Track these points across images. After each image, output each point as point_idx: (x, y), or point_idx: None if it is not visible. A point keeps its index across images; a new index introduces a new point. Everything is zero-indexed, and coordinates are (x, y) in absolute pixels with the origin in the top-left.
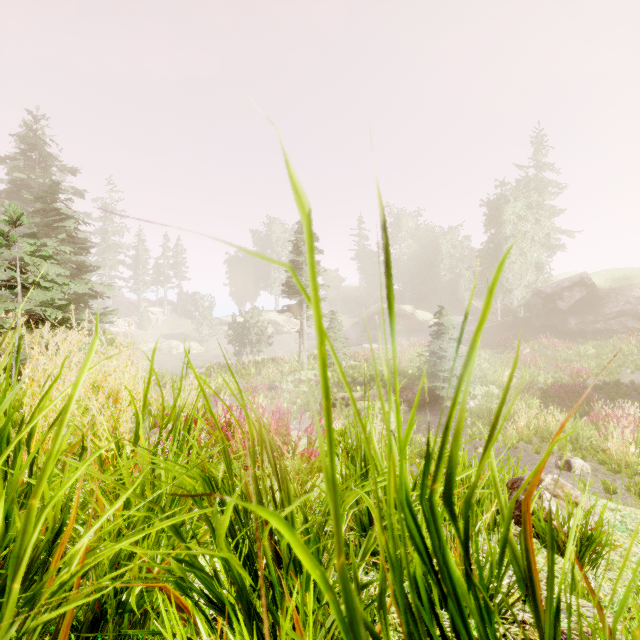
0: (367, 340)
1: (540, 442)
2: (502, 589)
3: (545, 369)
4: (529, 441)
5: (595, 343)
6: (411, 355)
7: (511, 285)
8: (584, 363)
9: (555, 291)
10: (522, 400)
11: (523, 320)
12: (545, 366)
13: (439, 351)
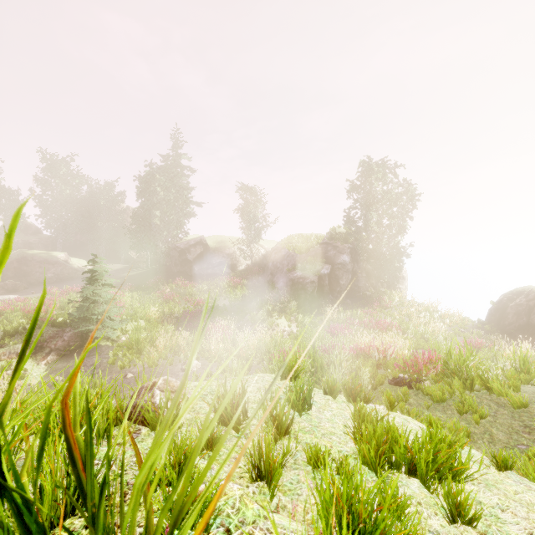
0: (3, 291)
1: (173, 356)
2: (99, 480)
3: (179, 303)
4: (166, 357)
5: (208, 282)
6: (63, 303)
7: (158, 240)
8: (202, 296)
9: (186, 247)
10: (162, 328)
11: (166, 267)
12: (180, 300)
13: (93, 296)
